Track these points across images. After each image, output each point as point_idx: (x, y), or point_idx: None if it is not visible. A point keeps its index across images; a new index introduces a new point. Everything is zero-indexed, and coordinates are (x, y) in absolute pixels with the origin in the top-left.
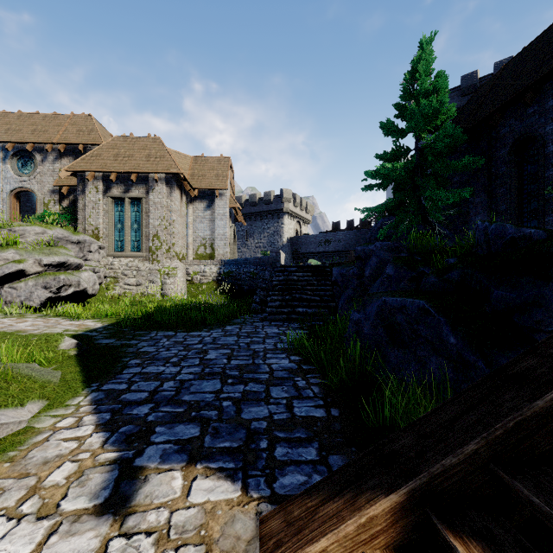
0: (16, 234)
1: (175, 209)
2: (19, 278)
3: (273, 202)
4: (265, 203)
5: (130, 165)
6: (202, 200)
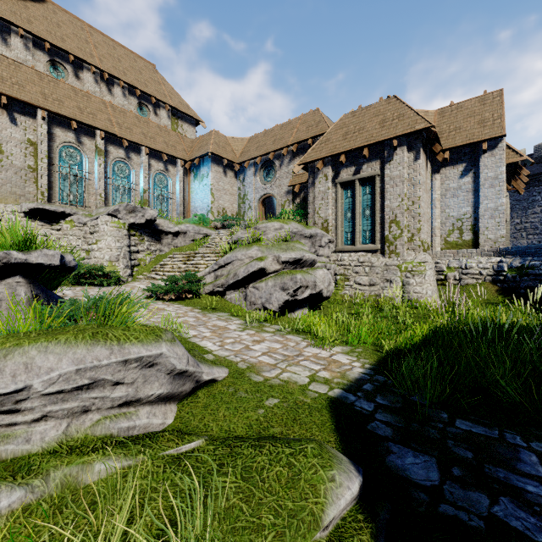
0: (260, 232)
1: (421, 181)
2: (260, 277)
3: None
4: (537, 162)
5: (360, 139)
6: (455, 163)
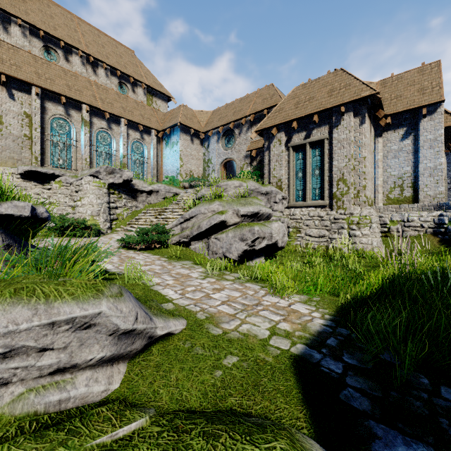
0: (221, 189)
1: (366, 143)
2: (222, 229)
3: None
4: None
5: (311, 107)
6: (397, 128)
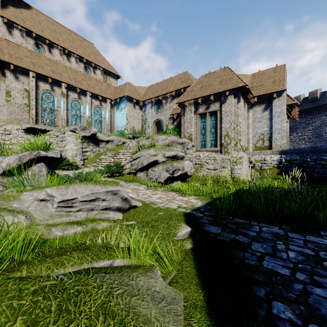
0: (154, 141)
1: (241, 114)
2: (155, 165)
3: (319, 99)
4: (310, 101)
5: (209, 90)
6: (260, 104)
